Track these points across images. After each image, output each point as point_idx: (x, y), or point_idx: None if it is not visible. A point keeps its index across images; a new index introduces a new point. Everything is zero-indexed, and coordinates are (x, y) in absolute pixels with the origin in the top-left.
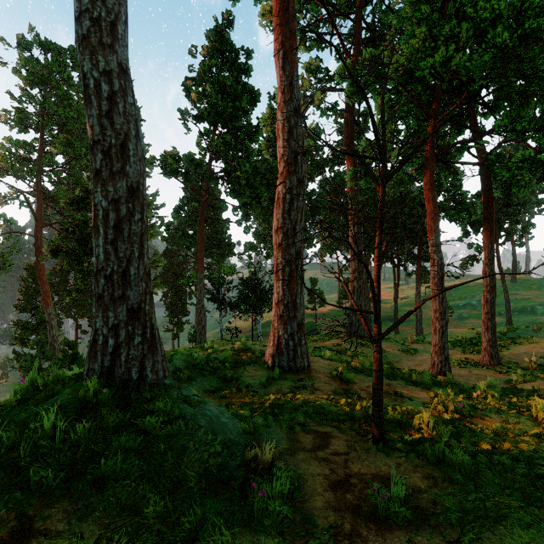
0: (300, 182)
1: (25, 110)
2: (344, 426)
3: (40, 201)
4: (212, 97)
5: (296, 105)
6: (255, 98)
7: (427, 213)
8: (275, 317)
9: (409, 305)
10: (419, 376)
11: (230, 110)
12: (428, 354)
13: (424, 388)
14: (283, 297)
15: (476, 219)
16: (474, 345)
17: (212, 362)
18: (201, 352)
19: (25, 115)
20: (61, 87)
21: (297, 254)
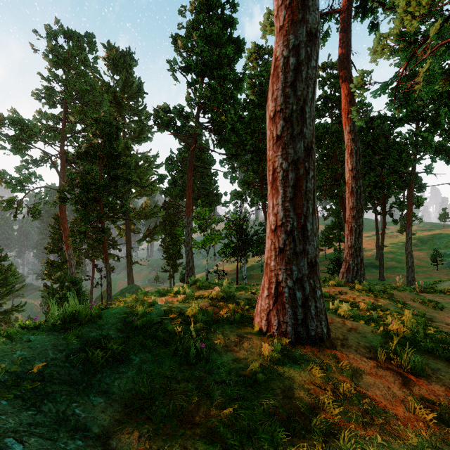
0: (311, 37)
1: (52, 88)
2: None
3: (63, 161)
4: (198, 46)
5: None
6: (240, 47)
7: None
8: (271, 252)
9: (390, 253)
10: None
11: (216, 57)
12: None
13: None
14: (284, 221)
15: None
16: None
17: (170, 320)
18: (176, 296)
19: (52, 91)
20: (79, 67)
21: (307, 152)
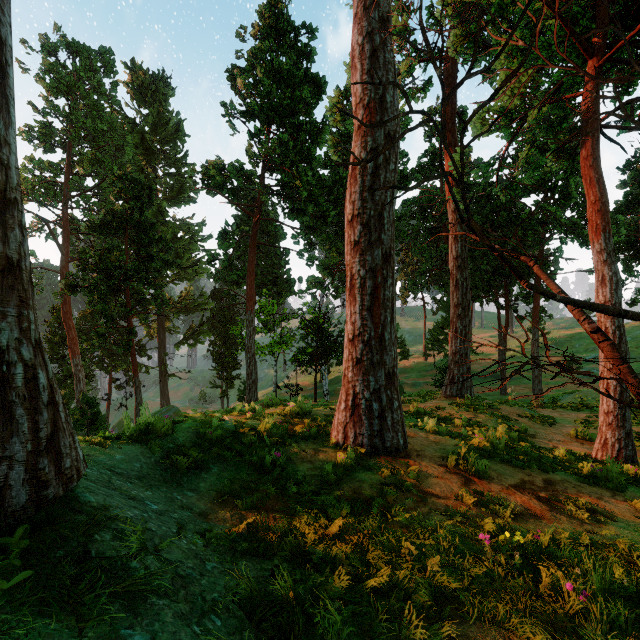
0: (390, 140)
1: (49, 124)
2: (533, 622)
3: (66, 231)
4: (264, 85)
5: (383, 13)
6: (320, 88)
7: (588, 204)
8: (349, 362)
9: (517, 358)
10: (597, 467)
11: (288, 101)
12: (573, 425)
13: (614, 489)
14: (362, 330)
15: (616, 243)
16: (639, 412)
17: (243, 435)
18: (240, 416)
19: (50, 130)
20: (91, 97)
21: (386, 259)
